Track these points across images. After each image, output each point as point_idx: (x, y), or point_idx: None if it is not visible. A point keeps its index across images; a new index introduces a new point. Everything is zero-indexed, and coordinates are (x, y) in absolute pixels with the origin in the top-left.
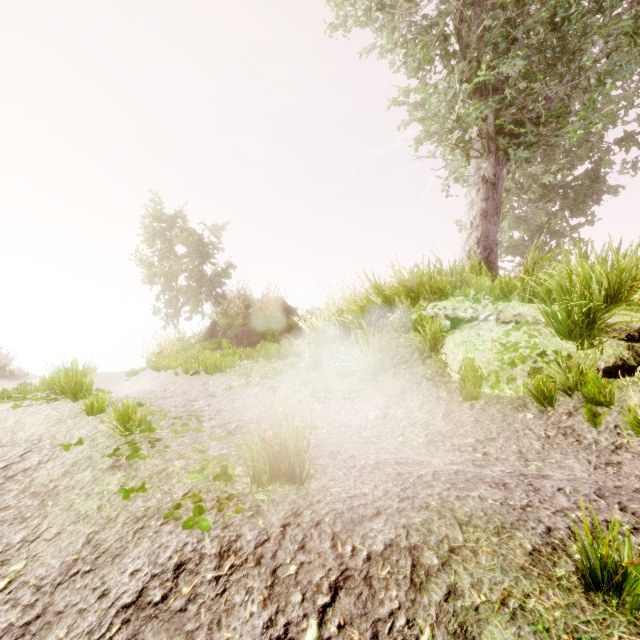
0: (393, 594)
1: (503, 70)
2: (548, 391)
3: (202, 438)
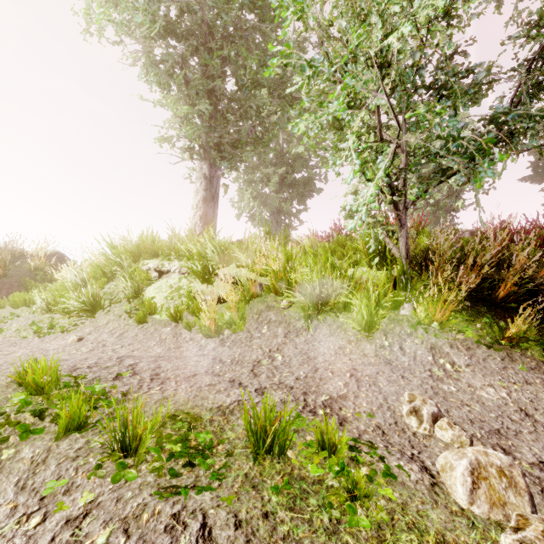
0: None
1: (202, 109)
2: (179, 313)
3: None
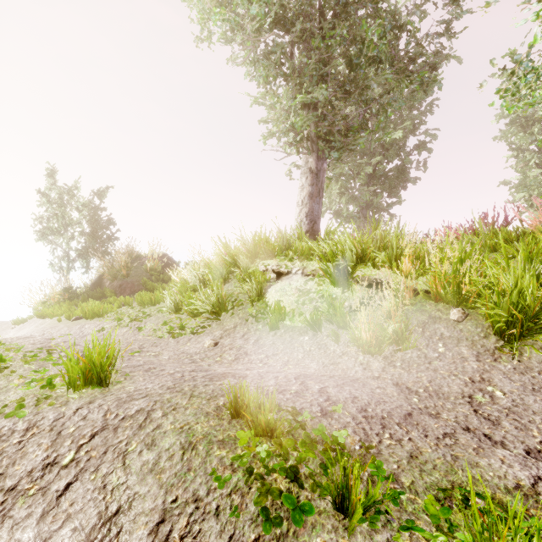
0: (126, 433)
1: (316, 95)
2: (318, 321)
3: (48, 365)
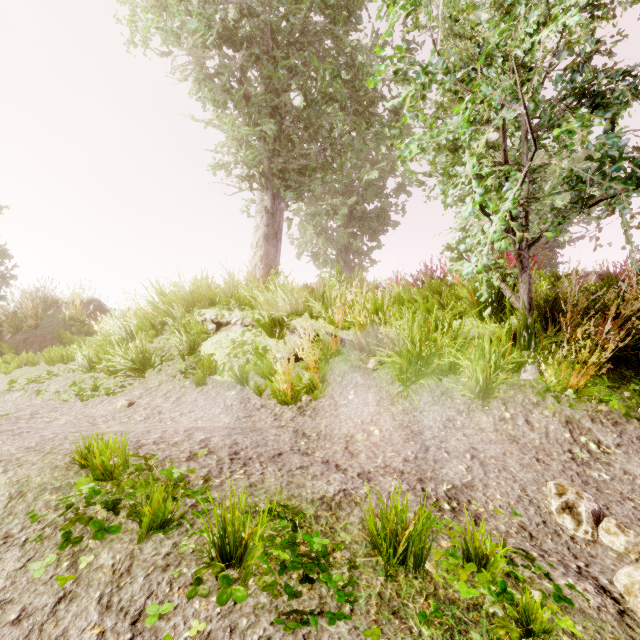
0: None
1: (265, 129)
2: (245, 374)
3: None
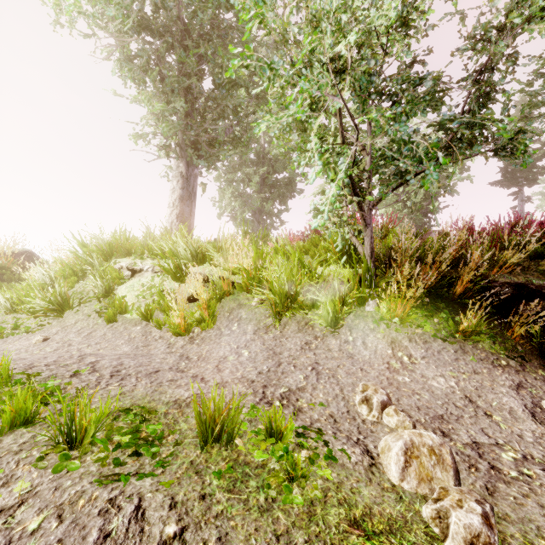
0: None
1: (177, 106)
2: (149, 312)
3: None
